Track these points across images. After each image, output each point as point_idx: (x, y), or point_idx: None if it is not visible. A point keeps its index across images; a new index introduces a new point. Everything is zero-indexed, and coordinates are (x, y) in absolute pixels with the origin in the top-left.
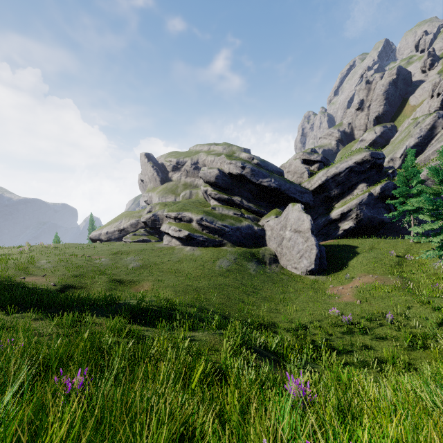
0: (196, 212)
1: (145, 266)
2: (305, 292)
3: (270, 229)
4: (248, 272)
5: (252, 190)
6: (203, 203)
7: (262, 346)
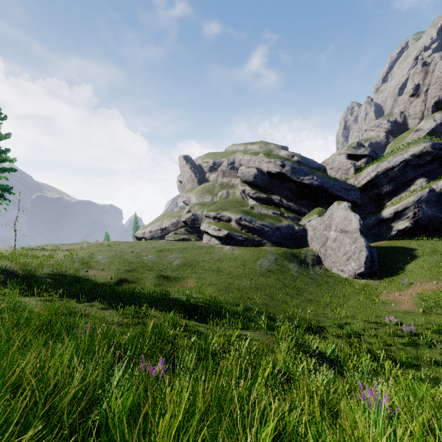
0: (234, 212)
1: (187, 264)
2: (355, 297)
3: (312, 229)
4: (290, 273)
5: (293, 188)
6: (240, 203)
7: (317, 351)
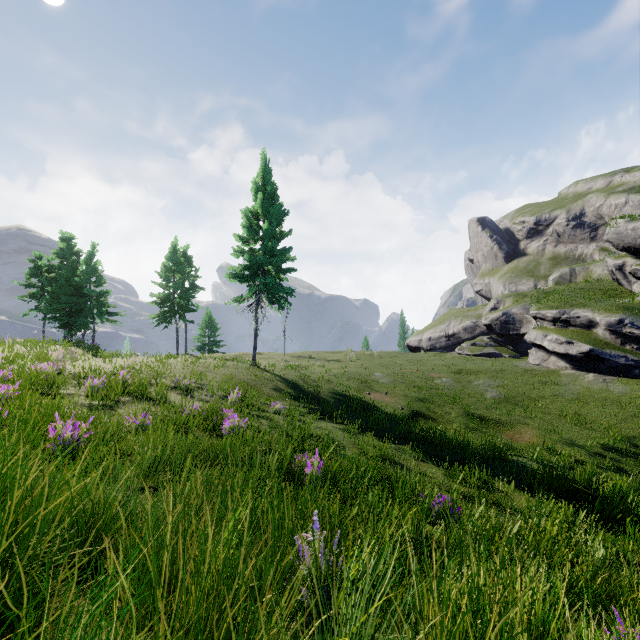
0: (603, 309)
1: (511, 399)
2: None
3: None
4: None
5: None
6: (607, 290)
7: None
